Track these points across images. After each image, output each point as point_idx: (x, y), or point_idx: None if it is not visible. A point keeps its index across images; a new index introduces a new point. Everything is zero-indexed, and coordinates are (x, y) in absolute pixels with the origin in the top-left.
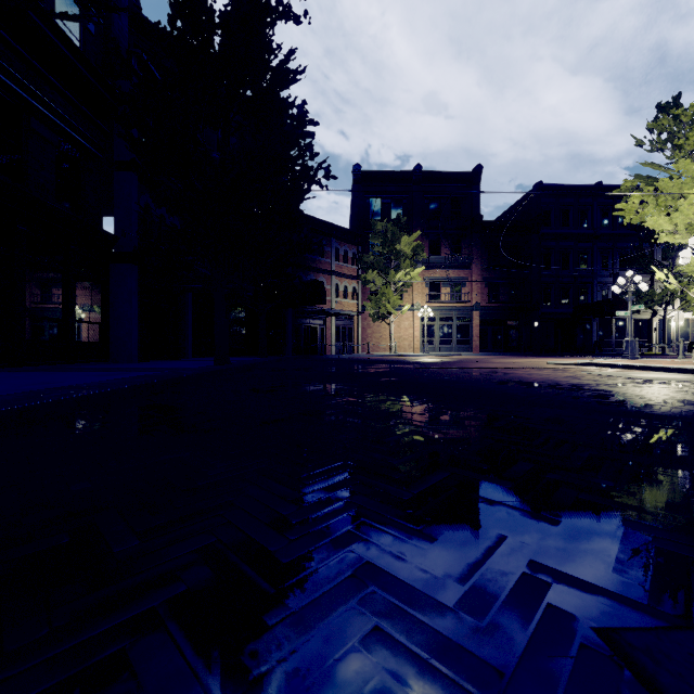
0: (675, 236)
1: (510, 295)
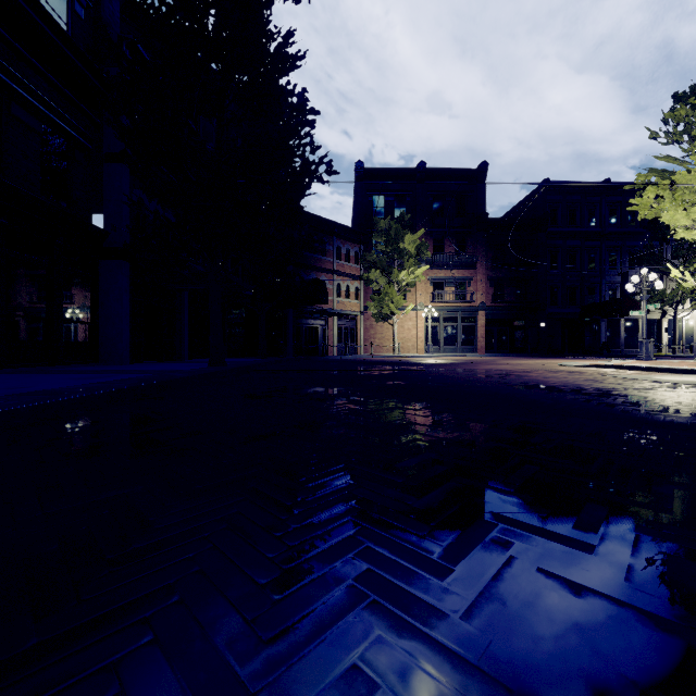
0: (692, 232)
1: (516, 295)
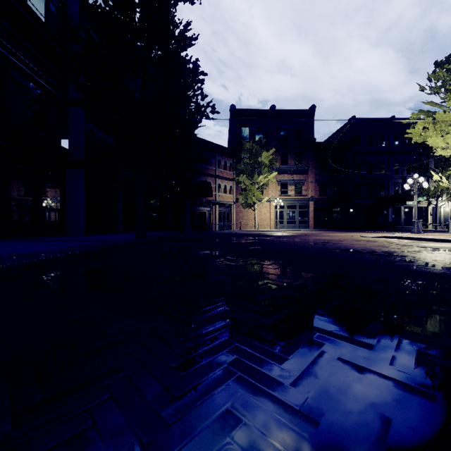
0: (447, 151)
1: (333, 191)
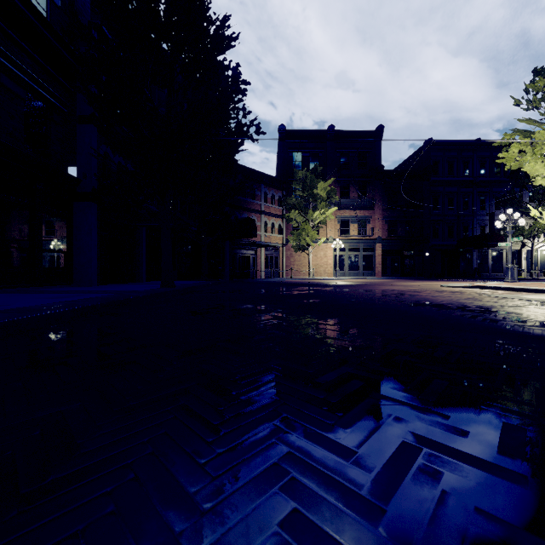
0: None
1: (405, 230)
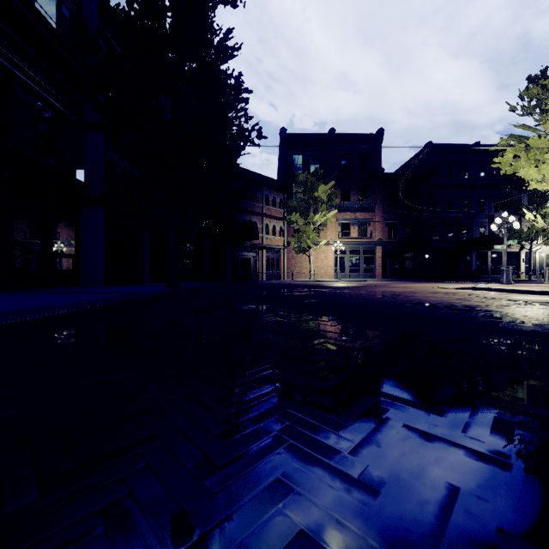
0: (542, 184)
1: (406, 233)
